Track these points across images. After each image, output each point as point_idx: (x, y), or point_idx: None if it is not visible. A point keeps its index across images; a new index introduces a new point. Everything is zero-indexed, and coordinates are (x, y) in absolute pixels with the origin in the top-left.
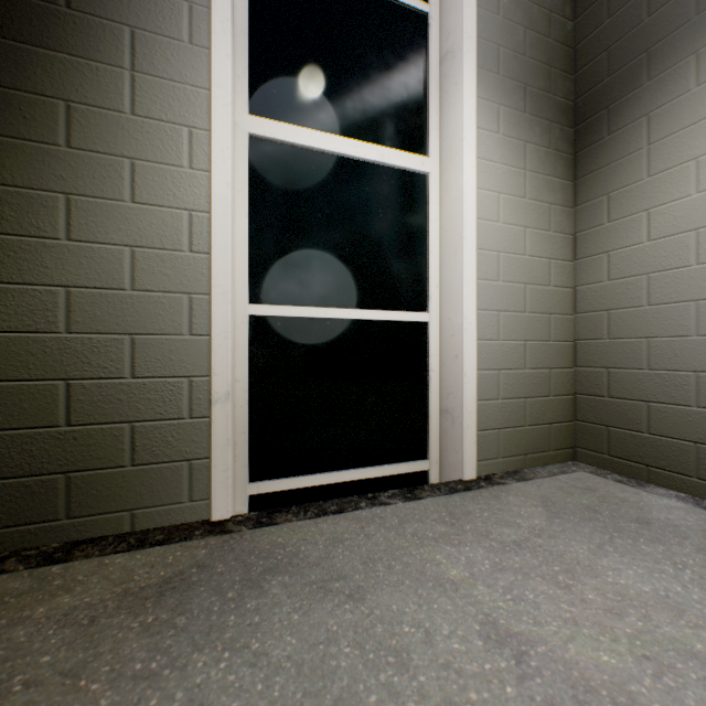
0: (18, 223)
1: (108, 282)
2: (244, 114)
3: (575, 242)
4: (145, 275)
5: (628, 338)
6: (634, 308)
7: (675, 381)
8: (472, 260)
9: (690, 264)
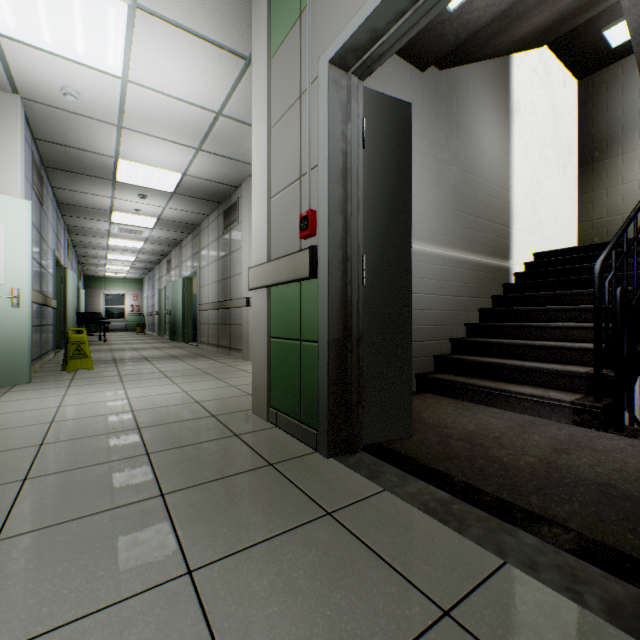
0: (595, 199)
1: (615, 205)
2: None
3: None
4: (624, 201)
5: None
6: None
7: None
8: None
9: None
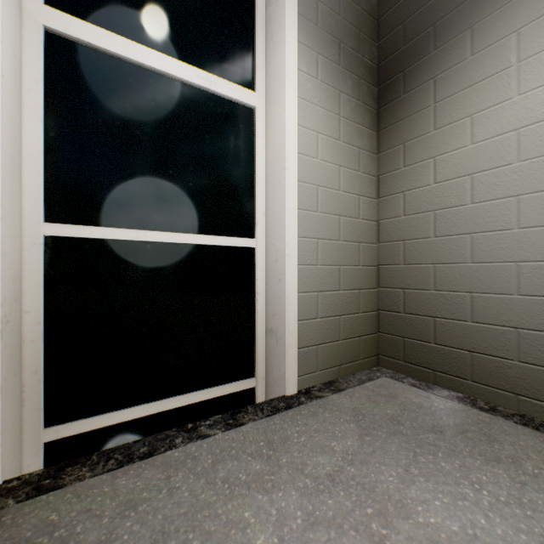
0: None
1: None
2: (37, 1)
3: (378, 183)
4: None
5: (419, 263)
6: (424, 239)
7: (455, 300)
8: (294, 191)
9: (466, 203)
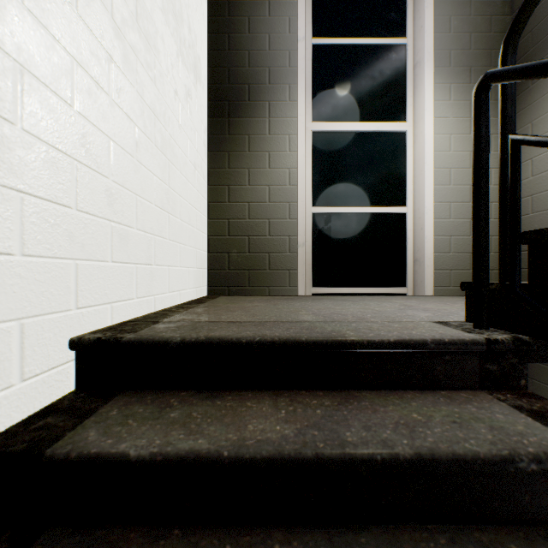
0: (234, 181)
1: (261, 200)
2: (309, 123)
3: None
4: (273, 196)
5: (542, 210)
6: (546, 191)
7: None
8: (431, 175)
9: None
